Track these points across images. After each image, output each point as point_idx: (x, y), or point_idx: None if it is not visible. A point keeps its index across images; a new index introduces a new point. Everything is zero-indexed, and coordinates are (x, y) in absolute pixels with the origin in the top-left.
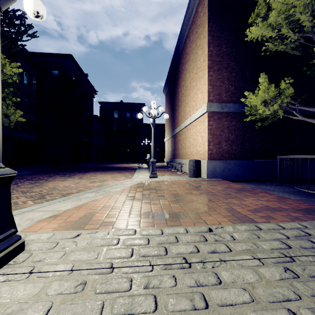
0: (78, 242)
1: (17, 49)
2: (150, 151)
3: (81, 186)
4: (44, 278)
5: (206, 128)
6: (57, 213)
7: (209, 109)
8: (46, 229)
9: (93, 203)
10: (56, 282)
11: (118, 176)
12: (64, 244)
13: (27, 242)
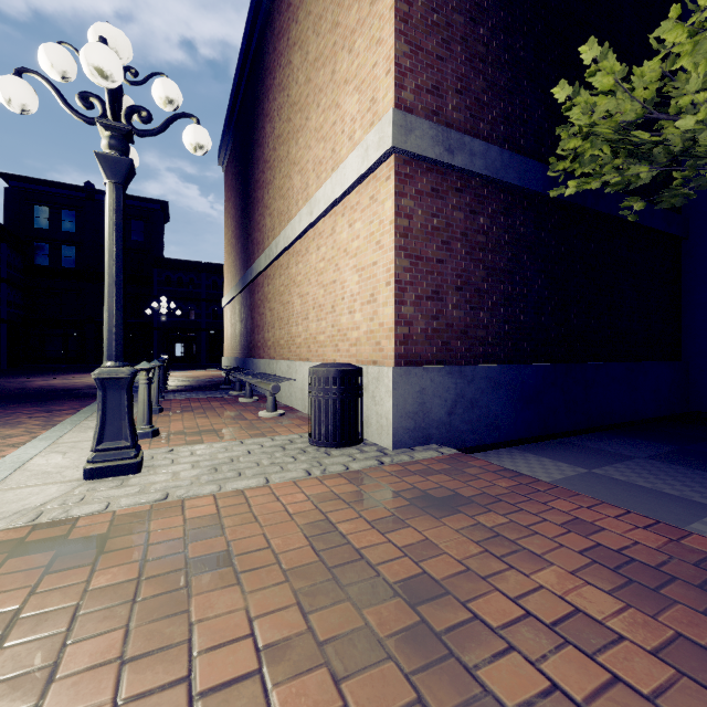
0: None
1: None
2: (186, 336)
3: None
4: None
5: (389, 227)
6: None
7: (404, 138)
8: None
9: None
10: None
11: None
12: None
13: None
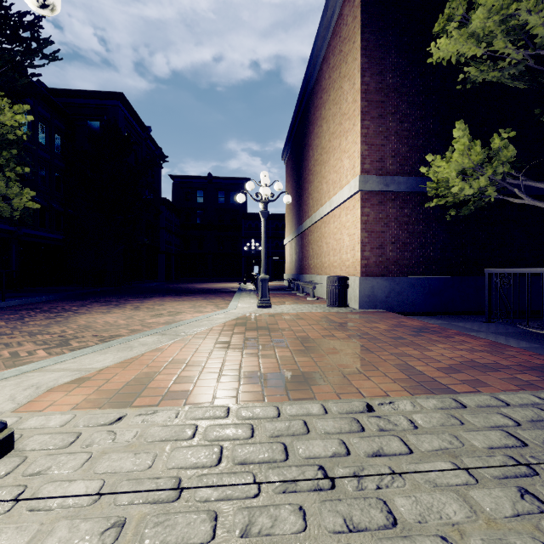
0: (119, 434)
1: (25, 83)
2: (260, 261)
3: (136, 322)
4: (41, 512)
5: (359, 220)
6: (86, 375)
7: (364, 186)
8: (61, 406)
9: (153, 355)
10: (65, 522)
11: (202, 305)
12: (90, 438)
13: (20, 434)
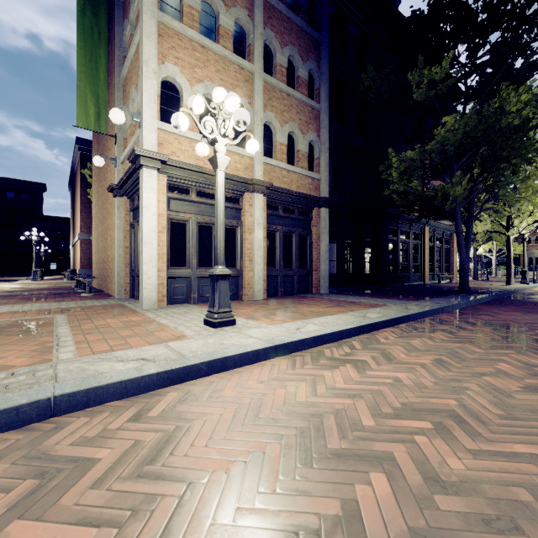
0: None
1: None
2: (57, 258)
3: None
4: None
5: (80, 249)
6: None
7: (81, 237)
8: None
9: None
10: None
11: None
12: None
13: None
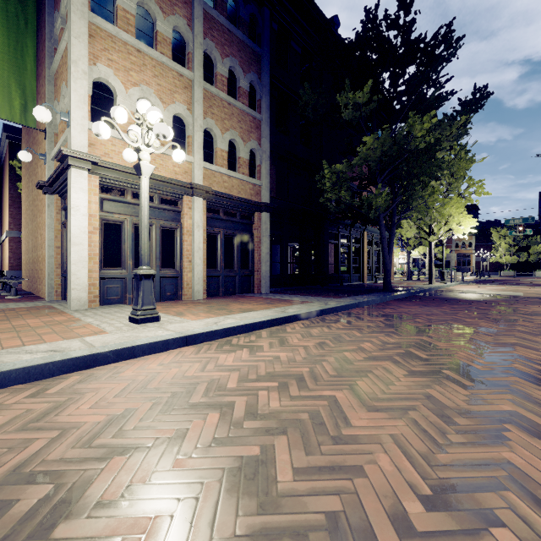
0: None
1: None
2: None
3: None
4: None
5: (8, 248)
6: None
7: (10, 235)
8: None
9: None
10: None
11: None
12: None
13: None
